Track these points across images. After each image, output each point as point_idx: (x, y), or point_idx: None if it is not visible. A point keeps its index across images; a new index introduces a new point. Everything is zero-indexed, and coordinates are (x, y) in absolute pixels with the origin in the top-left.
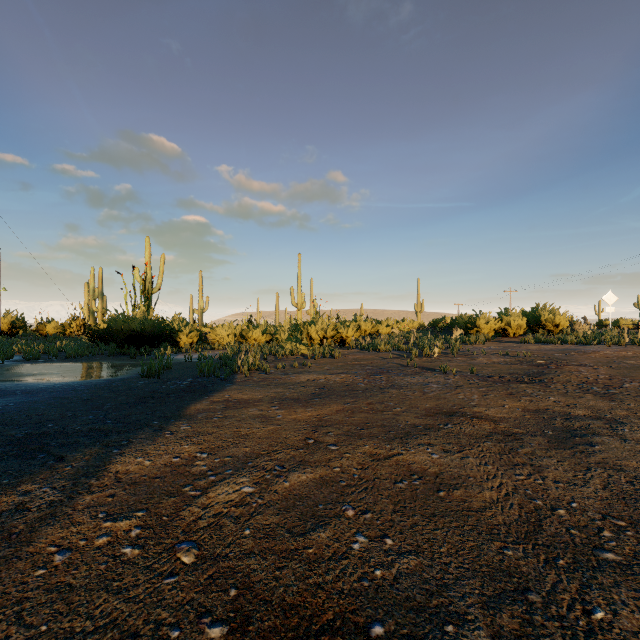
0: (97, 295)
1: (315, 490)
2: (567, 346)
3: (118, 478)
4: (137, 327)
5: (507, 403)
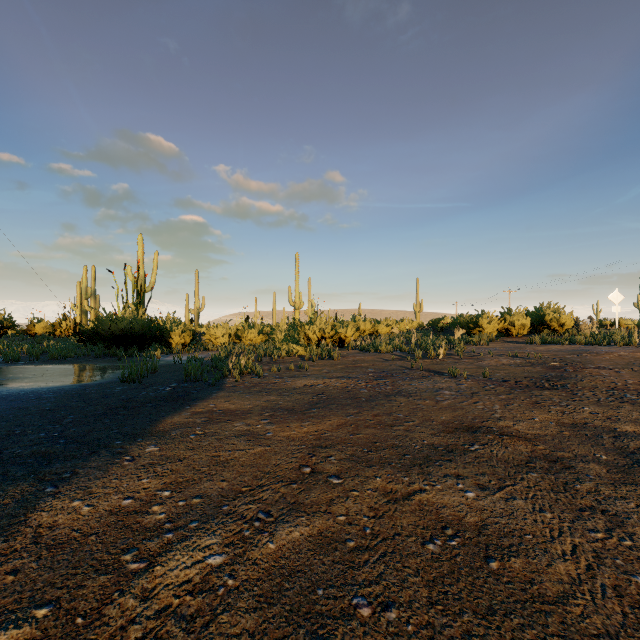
0: (90, 294)
1: (312, 558)
2: (576, 347)
3: (37, 536)
4: (126, 327)
5: (536, 415)
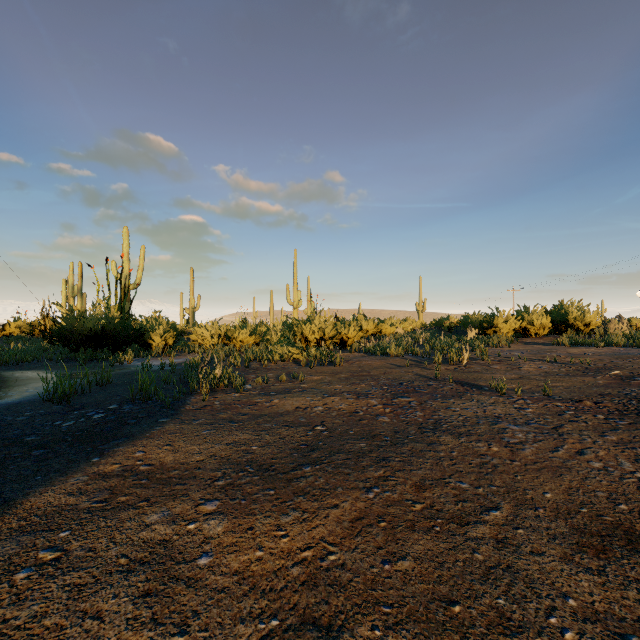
0: (76, 292)
1: None
2: (614, 349)
3: None
4: (96, 326)
5: None
